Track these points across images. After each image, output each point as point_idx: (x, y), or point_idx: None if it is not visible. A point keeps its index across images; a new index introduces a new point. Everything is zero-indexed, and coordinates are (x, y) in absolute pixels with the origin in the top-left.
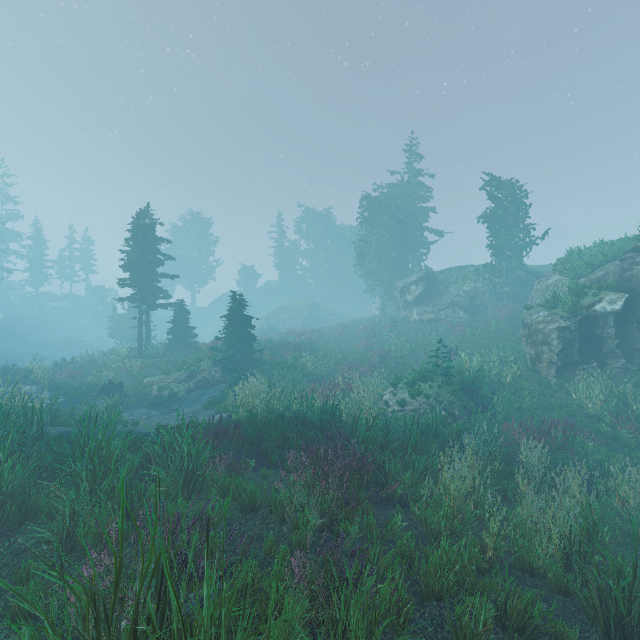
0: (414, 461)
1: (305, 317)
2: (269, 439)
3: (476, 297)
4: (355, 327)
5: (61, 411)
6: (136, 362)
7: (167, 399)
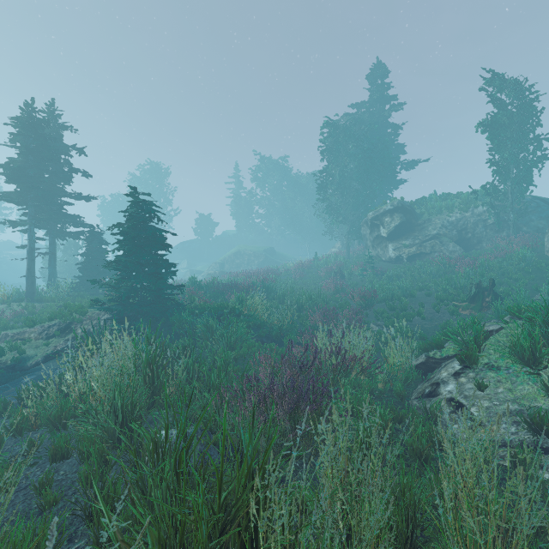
0: None
1: (261, 262)
2: None
3: (468, 228)
4: (316, 269)
5: None
6: (17, 307)
7: (4, 371)
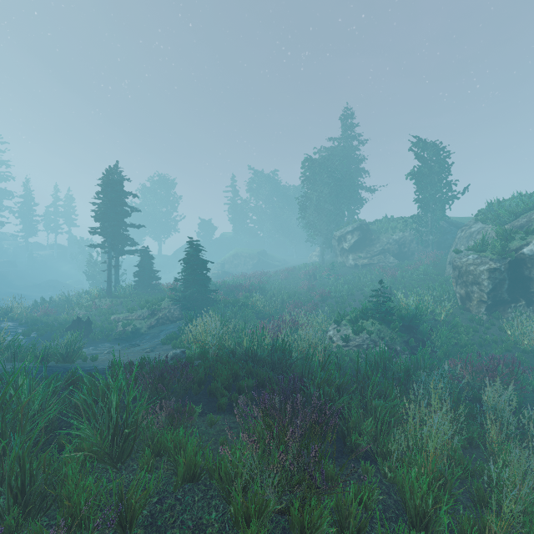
0: (376, 407)
1: (255, 263)
2: (219, 379)
3: (404, 245)
4: (298, 271)
5: (22, 347)
6: (105, 301)
7: (130, 334)
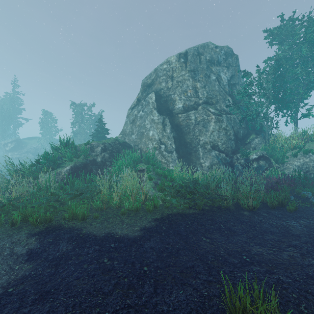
0: None
1: None
2: None
3: (38, 149)
4: None
5: None
6: None
7: None
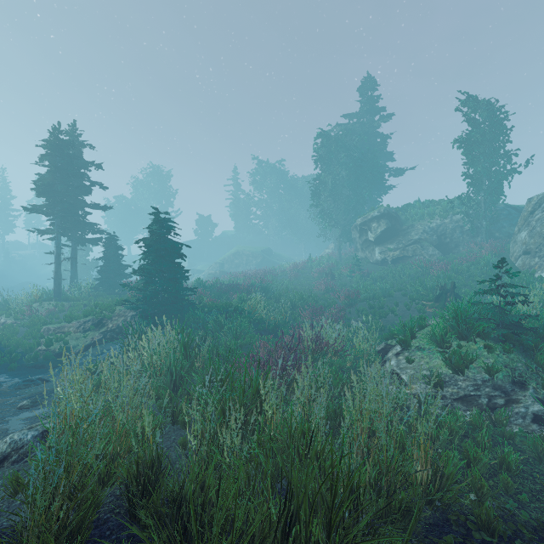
0: None
1: (258, 262)
2: None
3: (447, 234)
4: (310, 270)
5: None
6: (48, 305)
7: (55, 357)
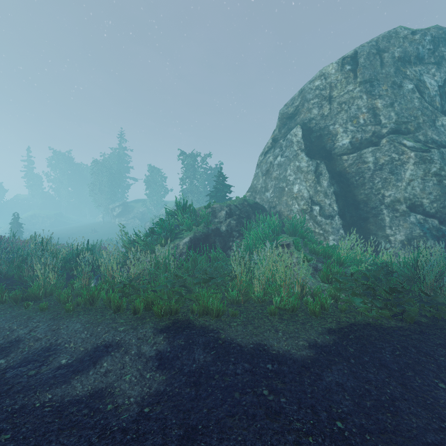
0: None
1: (52, 222)
2: None
3: (145, 214)
4: (86, 228)
5: None
6: None
7: None
